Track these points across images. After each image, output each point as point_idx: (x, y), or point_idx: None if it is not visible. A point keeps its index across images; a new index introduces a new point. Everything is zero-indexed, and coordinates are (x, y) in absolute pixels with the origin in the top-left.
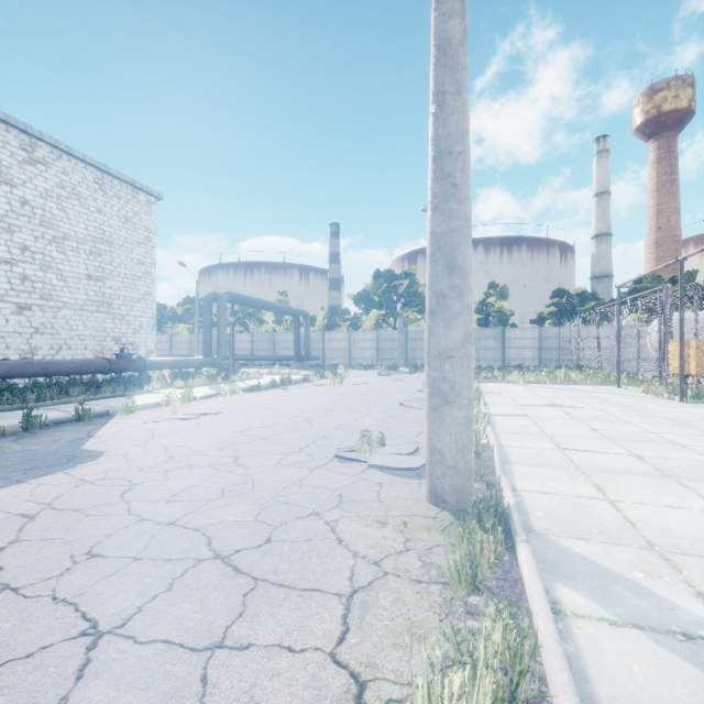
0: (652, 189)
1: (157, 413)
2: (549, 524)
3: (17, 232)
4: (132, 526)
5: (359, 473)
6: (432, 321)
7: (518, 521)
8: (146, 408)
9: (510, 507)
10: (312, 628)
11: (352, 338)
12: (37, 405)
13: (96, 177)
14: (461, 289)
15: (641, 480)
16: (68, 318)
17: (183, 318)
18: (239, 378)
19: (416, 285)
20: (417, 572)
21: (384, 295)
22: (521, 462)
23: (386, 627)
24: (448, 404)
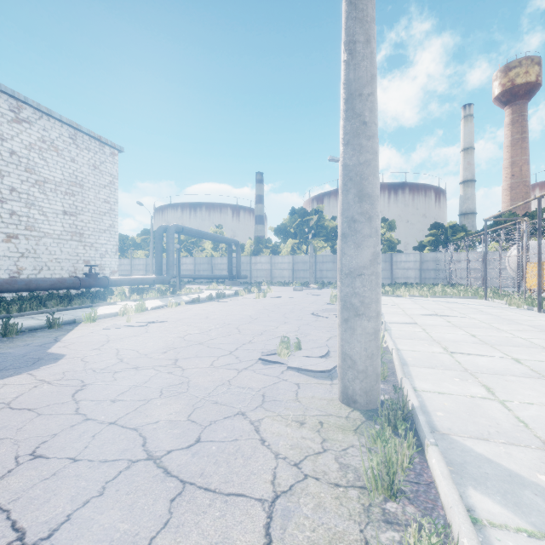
0: (508, 145)
1: (115, 321)
2: (450, 424)
3: (6, 176)
4: (77, 425)
5: (279, 374)
6: (344, 243)
7: (425, 423)
8: (107, 317)
9: (415, 409)
10: (235, 540)
11: (273, 261)
12: (19, 314)
13: (70, 133)
14: (370, 215)
15: (523, 381)
16: (48, 245)
17: (141, 246)
18: (183, 293)
19: (323, 220)
20: (335, 475)
21: (298, 227)
22: (417, 364)
23: (308, 539)
24: (358, 316)
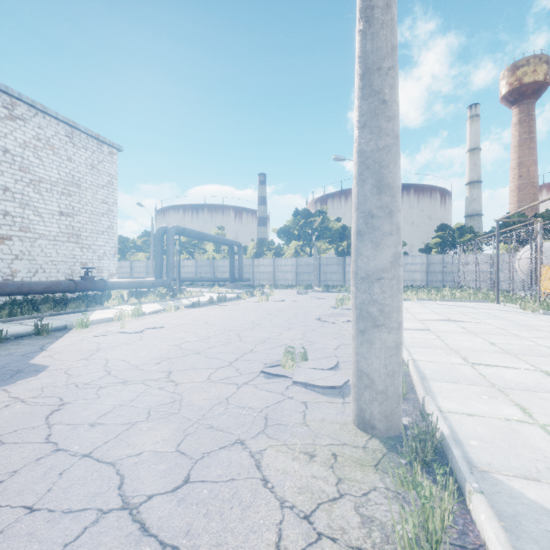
0: (515, 145)
1: (109, 327)
2: (488, 456)
3: None
4: (44, 459)
5: (284, 390)
6: (360, 242)
7: (461, 460)
8: (101, 322)
9: (447, 438)
10: None
11: (276, 263)
12: (8, 320)
13: (67, 132)
14: (390, 209)
15: None
16: (43, 247)
17: (141, 248)
18: (184, 296)
19: (327, 221)
20: (356, 534)
21: (302, 229)
22: (437, 378)
23: None
24: (377, 327)
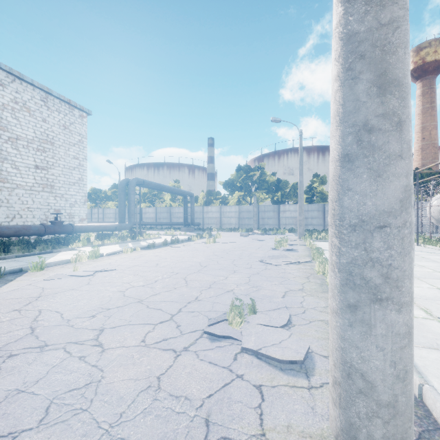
0: (419, 113)
1: (64, 269)
2: None
3: None
4: None
5: (231, 363)
6: (348, 171)
7: None
8: (58, 264)
9: None
10: None
11: (222, 210)
12: None
13: (41, 96)
14: (399, 118)
15: None
16: (20, 195)
17: (111, 198)
18: (142, 238)
19: (265, 175)
20: None
21: (243, 182)
22: None
23: None
24: (378, 301)
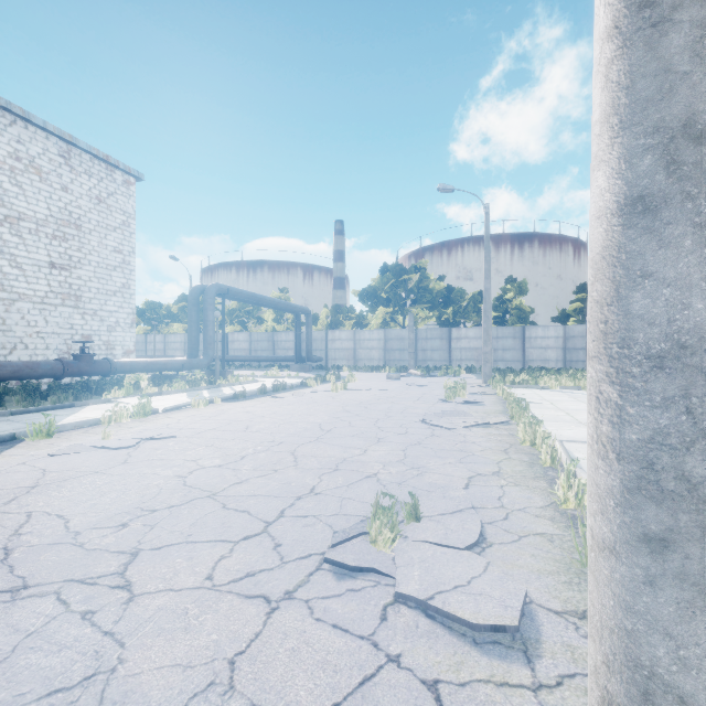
0: None
1: (88, 435)
2: None
3: None
4: None
5: (376, 627)
6: (643, 234)
7: None
8: (80, 427)
9: None
10: None
11: (357, 337)
12: None
13: (60, 149)
14: None
15: None
16: (25, 312)
17: (178, 317)
18: (226, 383)
19: (427, 280)
20: None
21: (392, 291)
22: None
23: None
24: None
